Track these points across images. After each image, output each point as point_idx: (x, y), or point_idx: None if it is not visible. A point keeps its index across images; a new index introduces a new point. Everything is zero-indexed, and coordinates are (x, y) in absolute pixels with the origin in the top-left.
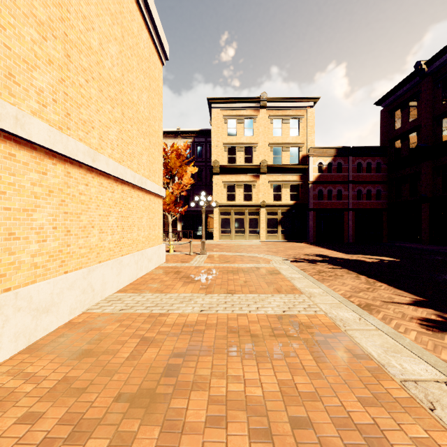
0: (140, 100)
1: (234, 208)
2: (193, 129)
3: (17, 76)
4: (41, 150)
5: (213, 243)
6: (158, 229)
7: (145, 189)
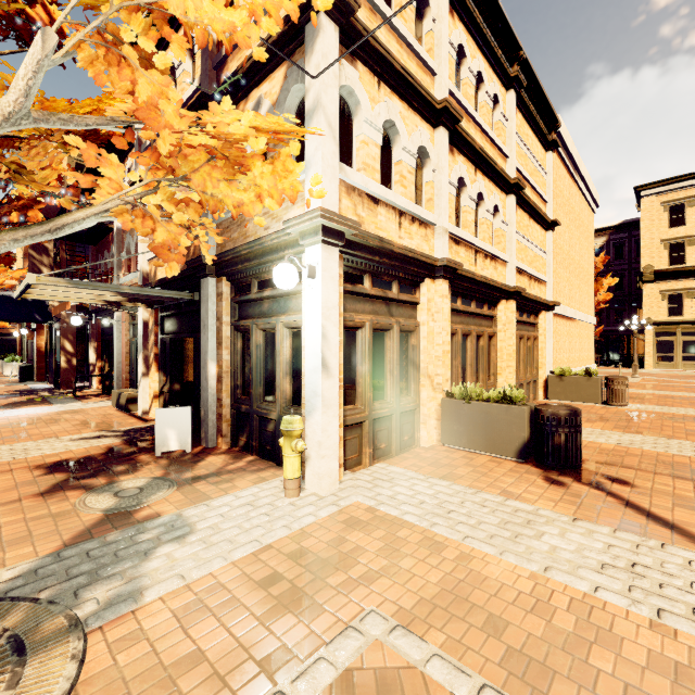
0: (584, 261)
1: (681, 326)
2: (609, 225)
3: (563, 294)
4: (566, 318)
5: (644, 372)
6: (591, 351)
7: (586, 322)
